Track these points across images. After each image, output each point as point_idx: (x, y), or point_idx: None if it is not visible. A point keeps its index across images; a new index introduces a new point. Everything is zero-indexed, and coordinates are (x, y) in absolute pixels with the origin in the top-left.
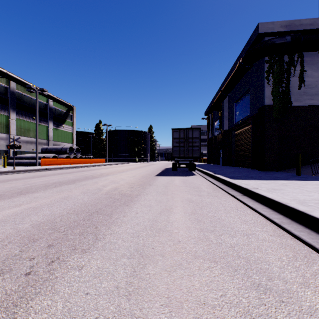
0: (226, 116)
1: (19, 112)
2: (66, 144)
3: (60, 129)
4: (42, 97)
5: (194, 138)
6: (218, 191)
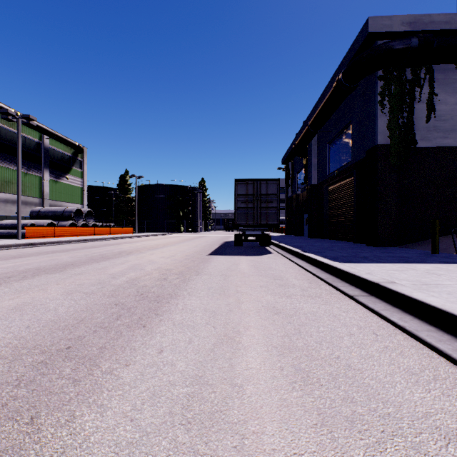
0: (314, 164)
1: None
2: (72, 205)
3: (62, 182)
4: (31, 132)
5: (270, 195)
6: (318, 285)
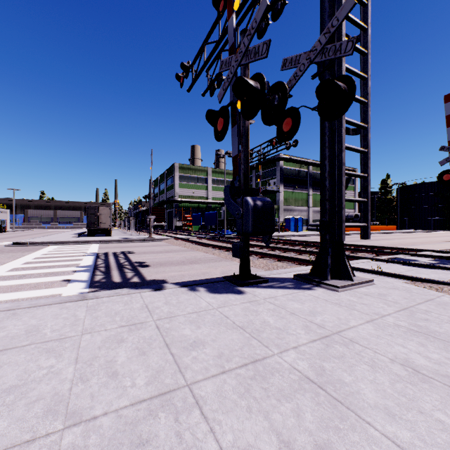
0: None
1: (313, 188)
2: (348, 211)
3: None
4: None
5: None
6: None
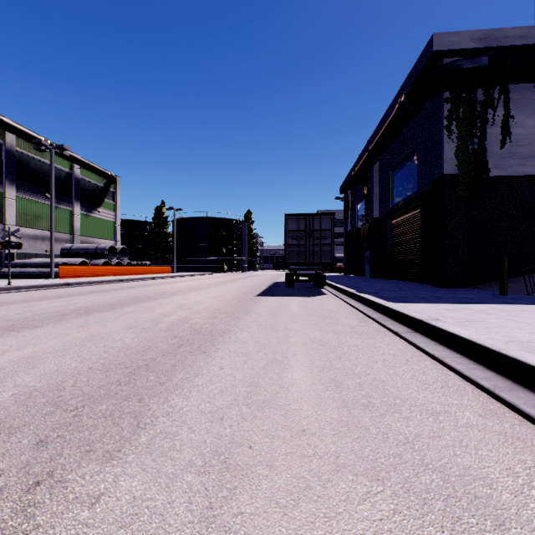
0: (377, 194)
1: (22, 186)
2: (104, 242)
3: (94, 215)
4: (62, 161)
5: (323, 231)
6: (367, 324)
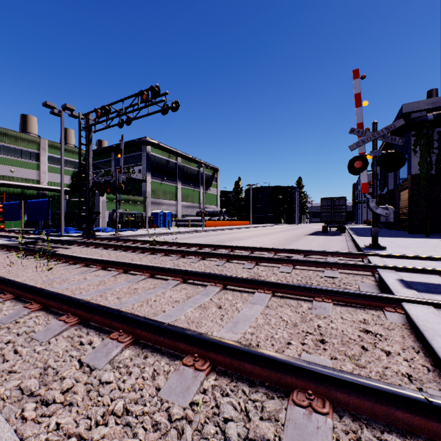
0: (391, 174)
1: (182, 181)
2: (212, 207)
3: (208, 192)
4: (195, 165)
5: (340, 205)
6: (342, 241)
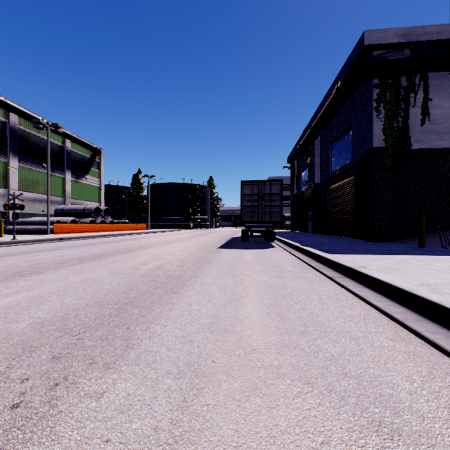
0: (318, 163)
1: (23, 157)
2: (91, 204)
3: (82, 182)
4: (55, 137)
5: (273, 194)
6: (308, 271)
